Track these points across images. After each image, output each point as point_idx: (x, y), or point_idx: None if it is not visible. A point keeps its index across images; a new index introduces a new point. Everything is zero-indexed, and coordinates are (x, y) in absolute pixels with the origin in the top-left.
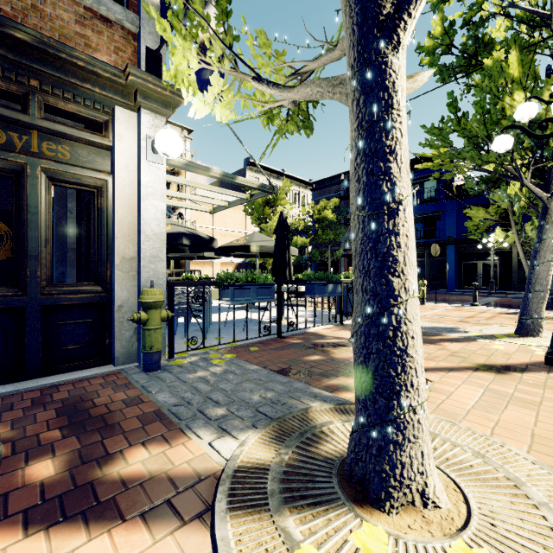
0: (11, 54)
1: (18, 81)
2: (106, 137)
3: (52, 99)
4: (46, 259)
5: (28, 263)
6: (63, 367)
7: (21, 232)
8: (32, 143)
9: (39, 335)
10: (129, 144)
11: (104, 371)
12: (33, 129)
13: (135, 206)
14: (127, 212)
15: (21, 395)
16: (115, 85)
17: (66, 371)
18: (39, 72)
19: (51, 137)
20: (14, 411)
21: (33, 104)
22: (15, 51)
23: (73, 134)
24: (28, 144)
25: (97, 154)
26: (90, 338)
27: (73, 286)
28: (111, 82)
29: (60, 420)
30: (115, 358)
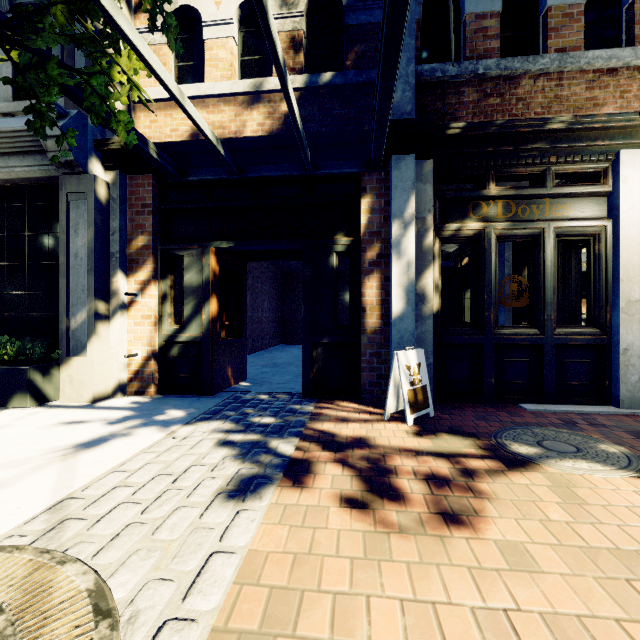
0: (543, 144)
1: (540, 163)
2: (605, 184)
3: (561, 167)
4: (554, 305)
5: (545, 308)
6: (568, 399)
7: (538, 283)
8: (545, 210)
9: (552, 369)
10: (633, 184)
11: (615, 411)
12: (545, 198)
13: (639, 247)
14: (631, 254)
15: (556, 414)
16: (622, 130)
17: (571, 404)
18: (558, 149)
19: (557, 200)
20: (576, 425)
21: (548, 178)
22: (545, 141)
23: (577, 191)
24: (541, 212)
25: (594, 203)
26: (588, 377)
27: (574, 328)
28: (619, 129)
29: (639, 442)
30: (619, 400)
